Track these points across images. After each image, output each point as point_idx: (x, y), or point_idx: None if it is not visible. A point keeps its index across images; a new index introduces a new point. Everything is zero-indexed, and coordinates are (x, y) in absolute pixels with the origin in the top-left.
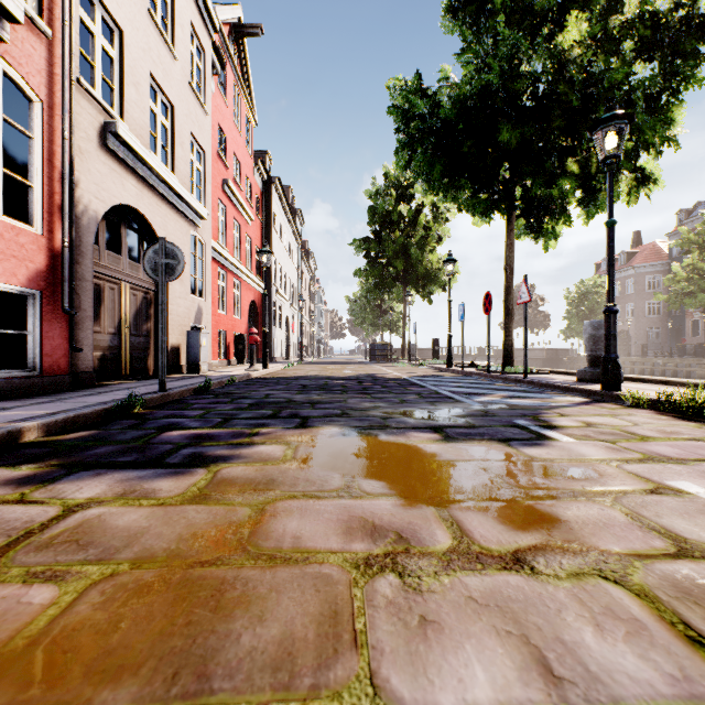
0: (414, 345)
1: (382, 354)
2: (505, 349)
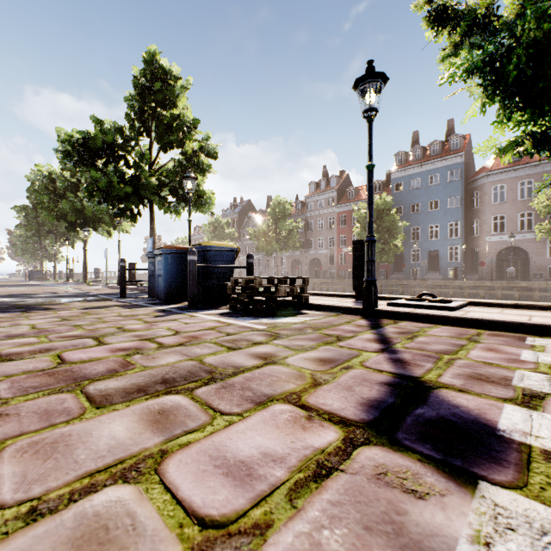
0: (61, 271)
1: (38, 276)
2: (84, 274)
